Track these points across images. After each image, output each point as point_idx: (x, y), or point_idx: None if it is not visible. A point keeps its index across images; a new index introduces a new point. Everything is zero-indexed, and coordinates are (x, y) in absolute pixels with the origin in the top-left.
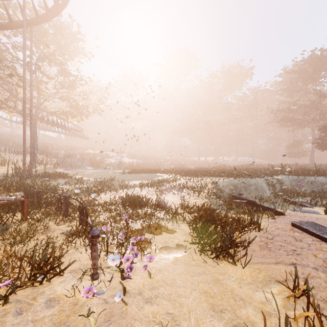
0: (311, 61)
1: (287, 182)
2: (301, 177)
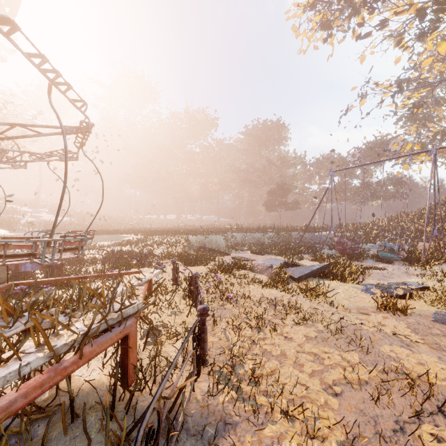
0: (264, 129)
1: (239, 238)
2: (248, 234)
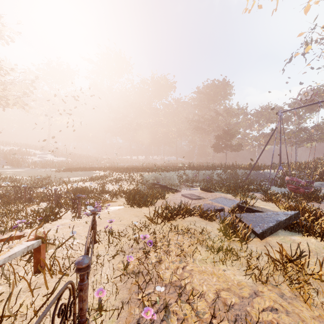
0: (212, 87)
1: (190, 174)
2: (198, 171)
